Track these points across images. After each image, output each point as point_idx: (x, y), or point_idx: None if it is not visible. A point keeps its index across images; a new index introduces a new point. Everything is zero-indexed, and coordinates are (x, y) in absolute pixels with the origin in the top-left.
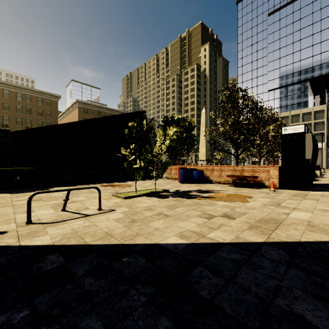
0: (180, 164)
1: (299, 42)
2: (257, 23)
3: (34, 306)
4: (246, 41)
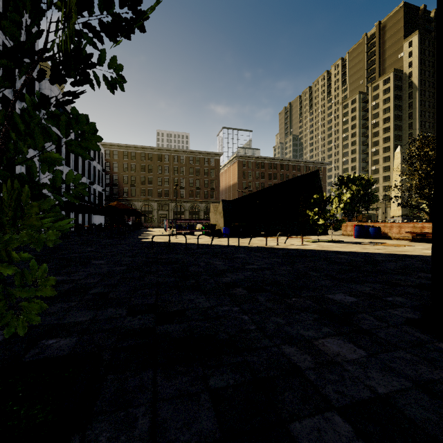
0: (363, 221)
1: None
2: None
3: (307, 252)
4: None
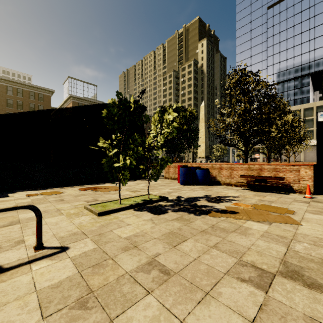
0: (177, 161)
1: (301, 35)
2: (256, 17)
3: None
4: (245, 35)
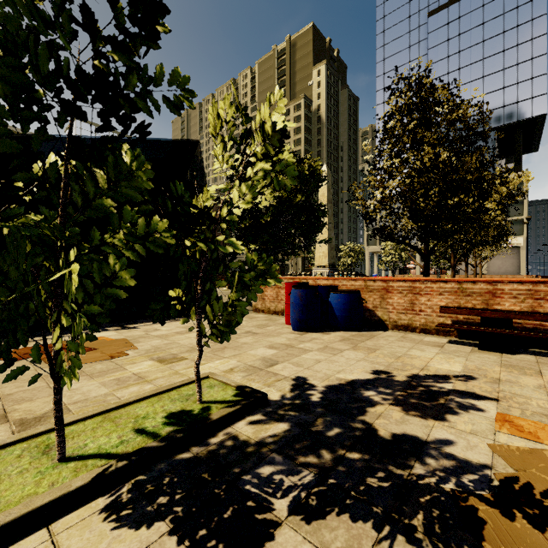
0: None
1: (482, 63)
2: (410, 28)
3: None
4: (391, 59)
